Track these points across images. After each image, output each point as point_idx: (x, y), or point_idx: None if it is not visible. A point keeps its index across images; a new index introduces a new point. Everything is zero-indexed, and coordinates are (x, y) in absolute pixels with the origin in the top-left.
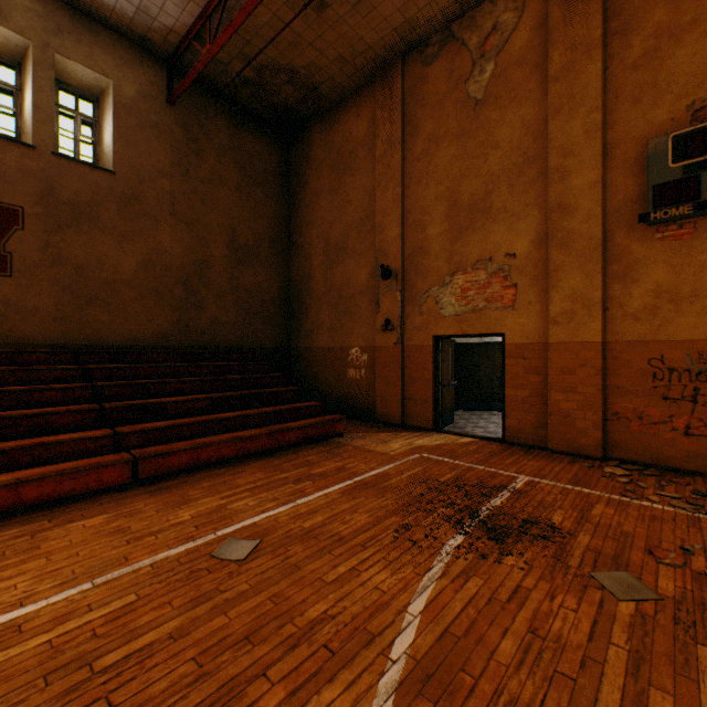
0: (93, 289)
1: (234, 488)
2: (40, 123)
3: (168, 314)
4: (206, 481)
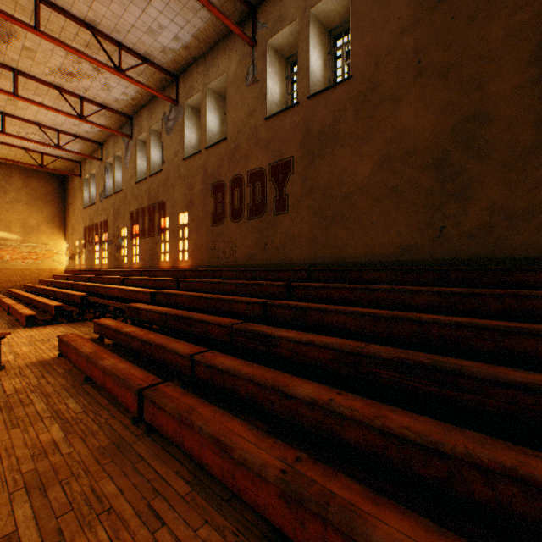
0: (334, 208)
1: (48, 539)
2: (301, 80)
3: (410, 217)
4: (129, 480)
